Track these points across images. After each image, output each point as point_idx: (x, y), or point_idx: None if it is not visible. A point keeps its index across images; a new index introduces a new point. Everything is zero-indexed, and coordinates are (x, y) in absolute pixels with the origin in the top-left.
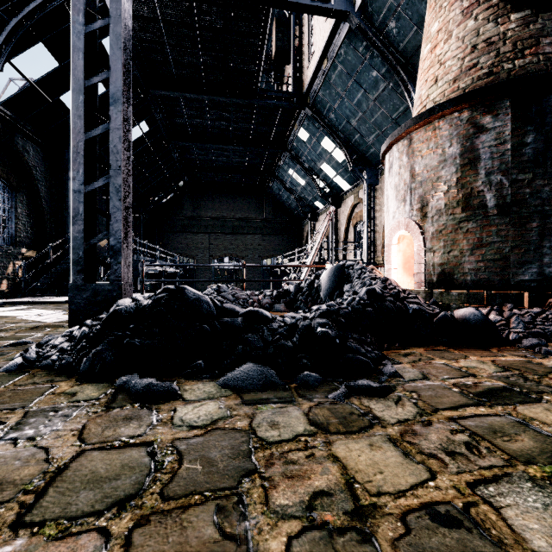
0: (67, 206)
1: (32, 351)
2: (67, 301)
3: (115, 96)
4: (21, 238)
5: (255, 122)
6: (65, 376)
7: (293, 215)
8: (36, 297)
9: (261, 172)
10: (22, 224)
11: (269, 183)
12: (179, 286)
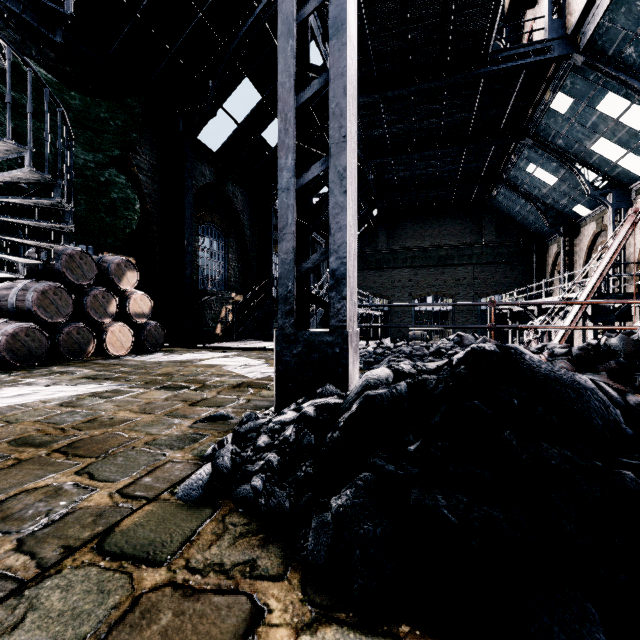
0: (268, 248)
1: (226, 452)
2: (269, 348)
3: (337, 21)
4: (231, 283)
5: (479, 106)
6: (276, 551)
7: (529, 232)
8: (243, 342)
9: (481, 178)
10: (232, 269)
11: (491, 192)
12: (504, 346)
